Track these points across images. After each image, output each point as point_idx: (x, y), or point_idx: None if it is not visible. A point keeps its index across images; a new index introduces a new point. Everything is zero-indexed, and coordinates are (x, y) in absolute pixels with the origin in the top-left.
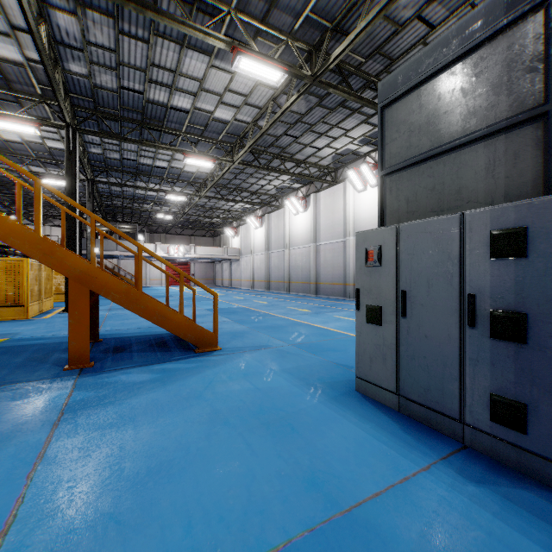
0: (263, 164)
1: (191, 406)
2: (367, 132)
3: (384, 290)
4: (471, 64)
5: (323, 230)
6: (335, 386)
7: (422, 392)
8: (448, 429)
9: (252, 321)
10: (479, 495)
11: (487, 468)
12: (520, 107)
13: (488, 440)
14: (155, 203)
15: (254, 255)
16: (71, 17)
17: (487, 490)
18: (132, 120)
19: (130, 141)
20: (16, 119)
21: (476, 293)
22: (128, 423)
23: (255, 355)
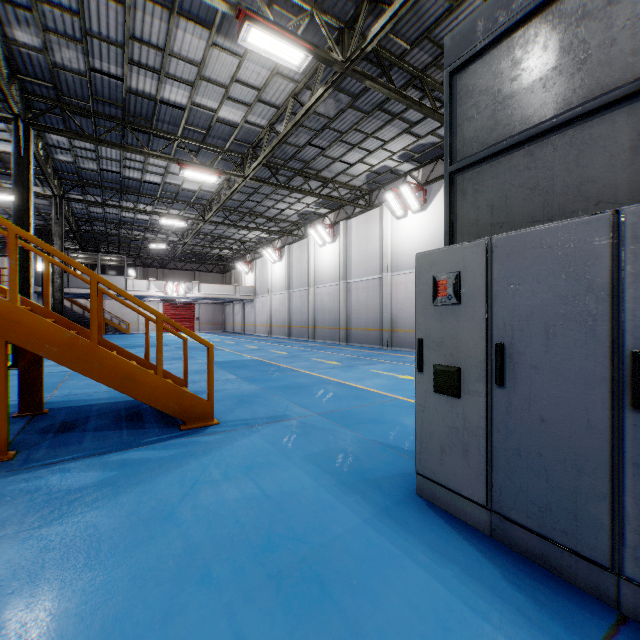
0: (282, 182)
1: (151, 539)
2: (409, 145)
3: (464, 342)
4: None
5: (354, 265)
6: (384, 487)
7: (534, 512)
8: (585, 580)
9: (266, 378)
10: None
11: None
12: None
13: None
14: (148, 229)
15: (272, 295)
16: None
17: None
18: (110, 117)
19: (107, 143)
20: None
21: None
22: (23, 589)
23: (267, 433)
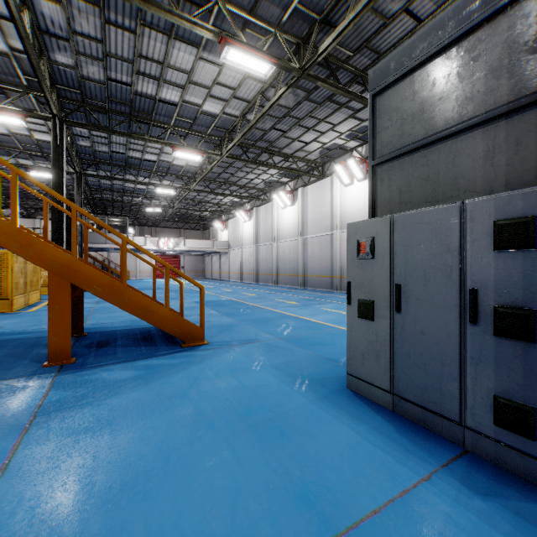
0: (251, 158)
1: (174, 407)
2: (354, 127)
3: (377, 283)
4: (468, 47)
5: (310, 224)
6: (325, 383)
7: (418, 392)
8: (446, 432)
9: (240, 313)
10: (488, 511)
11: (492, 477)
12: (522, 90)
13: (492, 445)
14: (145, 196)
15: (243, 248)
16: (55, 6)
17: (496, 504)
18: (120, 112)
19: (118, 133)
20: (2, 110)
21: (478, 288)
22: (105, 427)
23: (243, 350)
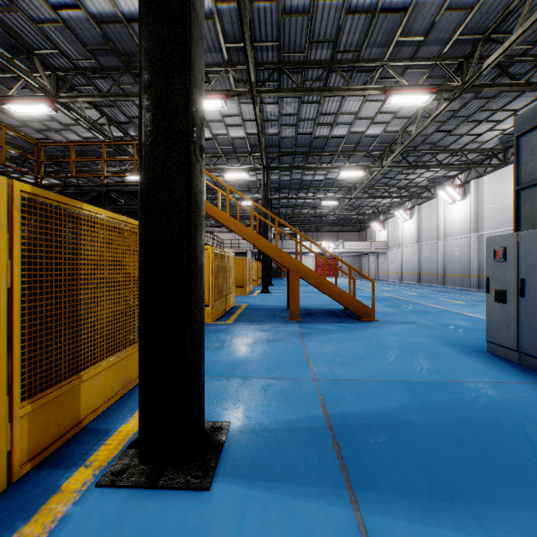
0: (412, 161)
1: (365, 341)
2: None
3: (507, 278)
4: None
5: (486, 218)
6: (469, 347)
7: (534, 349)
8: None
9: (401, 306)
10: None
11: None
12: None
13: None
14: (311, 207)
15: (403, 248)
16: (274, 105)
17: None
18: (302, 152)
19: (300, 168)
20: (237, 170)
21: None
22: (335, 342)
23: (405, 326)
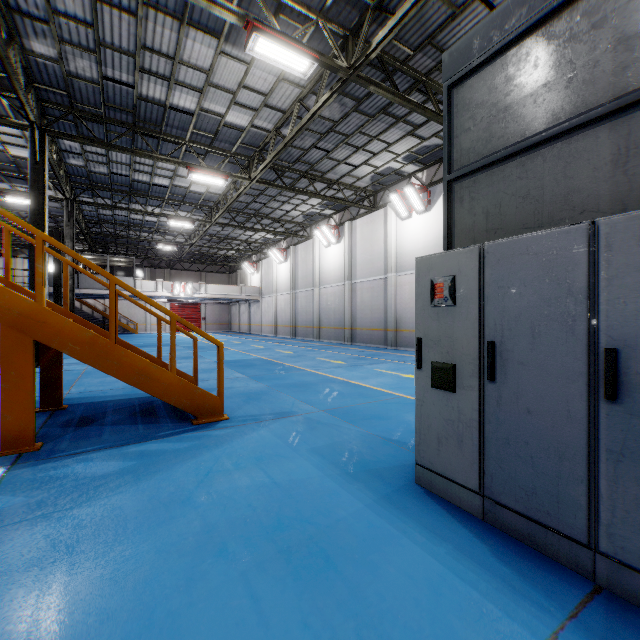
0: (288, 184)
1: (172, 519)
2: (413, 147)
3: (459, 340)
4: (587, 10)
5: (359, 265)
6: (385, 476)
7: (522, 496)
8: (566, 557)
9: (272, 377)
10: None
11: None
12: None
13: None
14: (156, 230)
15: (278, 295)
16: None
17: None
18: (120, 122)
19: (118, 148)
20: None
21: (619, 347)
22: (62, 559)
23: (274, 427)
